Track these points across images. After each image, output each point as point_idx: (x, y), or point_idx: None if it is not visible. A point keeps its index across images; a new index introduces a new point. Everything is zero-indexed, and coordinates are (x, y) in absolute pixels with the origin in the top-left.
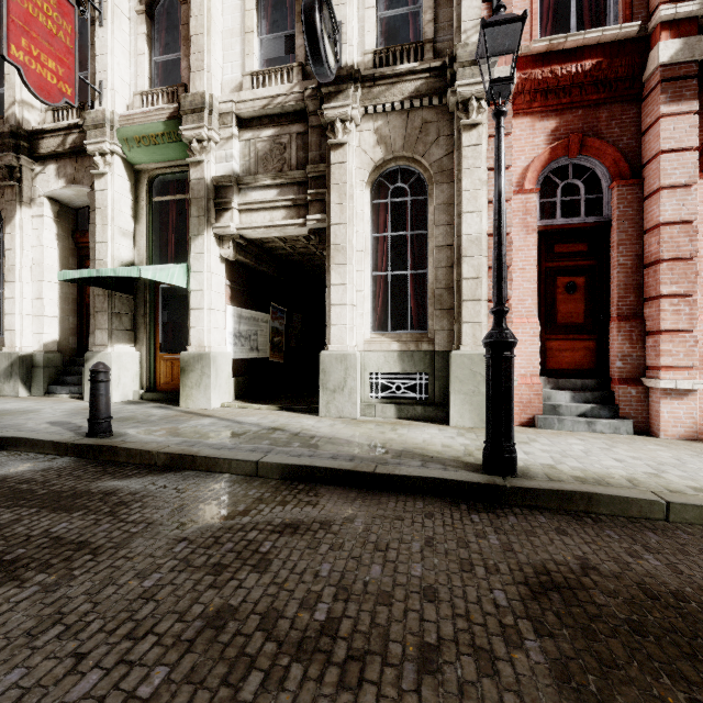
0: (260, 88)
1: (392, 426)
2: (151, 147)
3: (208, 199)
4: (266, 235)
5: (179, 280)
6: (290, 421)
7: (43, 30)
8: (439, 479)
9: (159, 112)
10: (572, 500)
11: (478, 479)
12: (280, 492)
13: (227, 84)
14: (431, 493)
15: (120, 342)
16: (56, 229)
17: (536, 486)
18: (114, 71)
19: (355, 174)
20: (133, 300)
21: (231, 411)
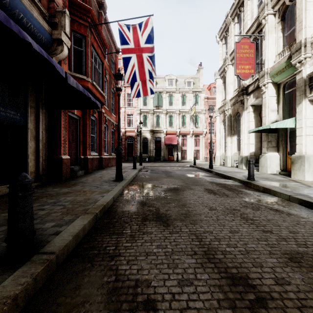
0: None
1: None
2: (281, 74)
3: (304, 86)
4: None
5: (290, 125)
6: None
7: (244, 58)
8: None
9: (283, 59)
10: None
11: None
12: (289, 206)
13: None
14: None
15: (270, 151)
16: (253, 114)
17: None
18: (268, 53)
19: None
20: (277, 135)
21: None
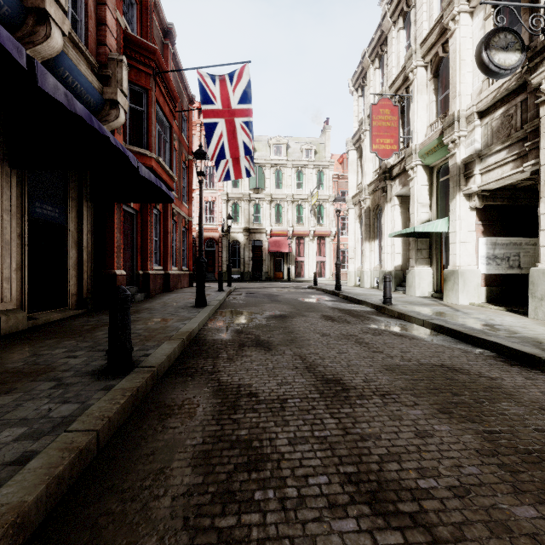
0: (493, 84)
1: None
2: (433, 154)
3: (458, 174)
4: (502, 184)
5: (441, 228)
6: (494, 315)
7: (384, 129)
8: (499, 344)
9: (435, 134)
10: None
11: (528, 351)
12: (420, 331)
13: (474, 92)
14: (495, 352)
15: (420, 264)
16: (400, 209)
17: None
18: (417, 122)
19: None
20: (430, 241)
21: (468, 306)
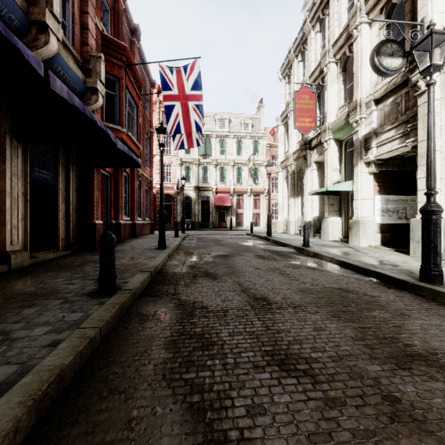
0: (385, 79)
1: (444, 265)
2: (342, 131)
3: (360, 147)
4: (392, 155)
5: (348, 188)
6: (384, 254)
7: (305, 110)
8: (382, 273)
9: (343, 115)
10: (439, 296)
11: (401, 278)
12: (328, 266)
13: (372, 84)
14: (379, 279)
15: (332, 216)
16: (317, 173)
17: (426, 286)
18: (330, 105)
19: (439, 103)
20: (339, 197)
21: (367, 248)
